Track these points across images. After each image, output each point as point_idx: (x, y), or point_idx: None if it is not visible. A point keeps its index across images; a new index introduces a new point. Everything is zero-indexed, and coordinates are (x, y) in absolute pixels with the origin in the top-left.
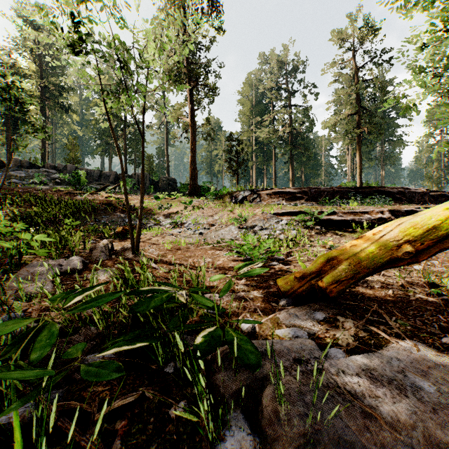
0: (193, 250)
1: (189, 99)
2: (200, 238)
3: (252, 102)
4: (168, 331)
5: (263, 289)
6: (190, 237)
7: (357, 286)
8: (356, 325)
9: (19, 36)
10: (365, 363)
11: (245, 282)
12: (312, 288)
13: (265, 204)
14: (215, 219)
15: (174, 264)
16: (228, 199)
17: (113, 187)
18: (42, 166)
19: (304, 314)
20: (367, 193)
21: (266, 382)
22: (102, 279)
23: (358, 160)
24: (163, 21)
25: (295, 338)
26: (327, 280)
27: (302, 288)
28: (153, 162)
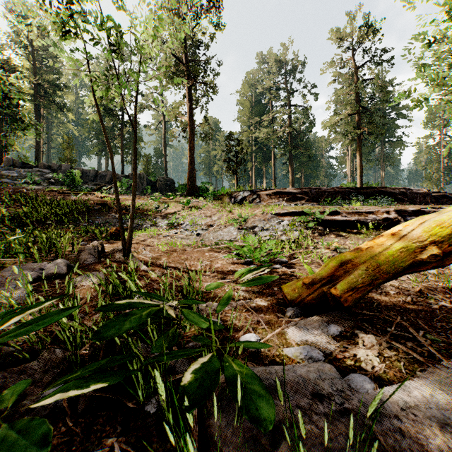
0: (189, 252)
1: (187, 97)
2: (198, 239)
3: (252, 101)
4: (147, 363)
5: (266, 296)
6: (187, 238)
7: (370, 292)
8: (379, 341)
9: (13, 32)
10: (403, 399)
11: (246, 288)
12: (323, 296)
13: (265, 205)
14: (214, 220)
15: (168, 268)
16: (227, 200)
17: (109, 187)
18: (35, 166)
19: (316, 328)
20: (369, 194)
21: (280, 435)
22: (86, 285)
23: (358, 160)
24: (156, 3)
25: (309, 360)
26: (341, 287)
27: (312, 296)
28: (150, 162)
